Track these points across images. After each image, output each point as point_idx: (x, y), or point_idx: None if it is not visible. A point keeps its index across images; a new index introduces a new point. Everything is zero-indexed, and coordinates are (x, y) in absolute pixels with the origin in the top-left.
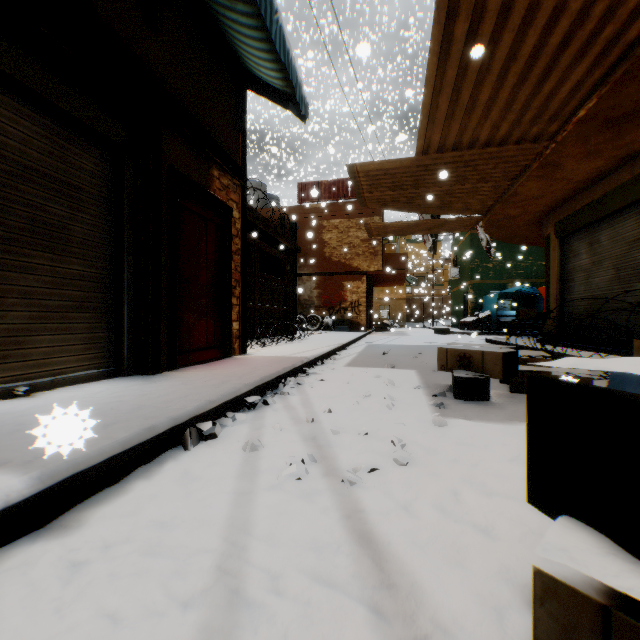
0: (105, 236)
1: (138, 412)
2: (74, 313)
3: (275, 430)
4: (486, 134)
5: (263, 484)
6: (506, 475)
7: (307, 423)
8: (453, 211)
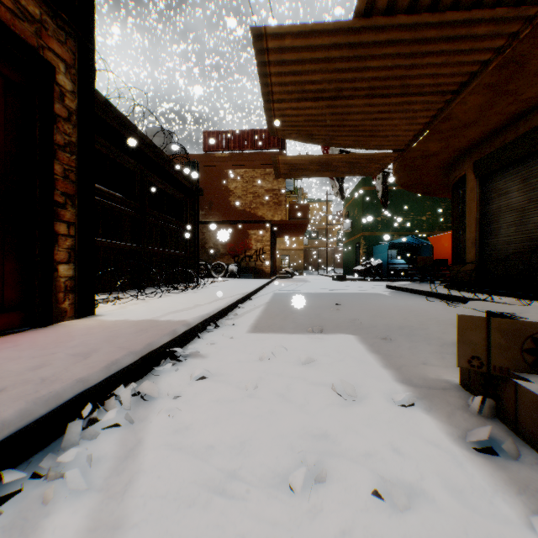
0: None
1: None
2: None
3: None
4: None
5: None
6: None
7: None
8: (370, 144)
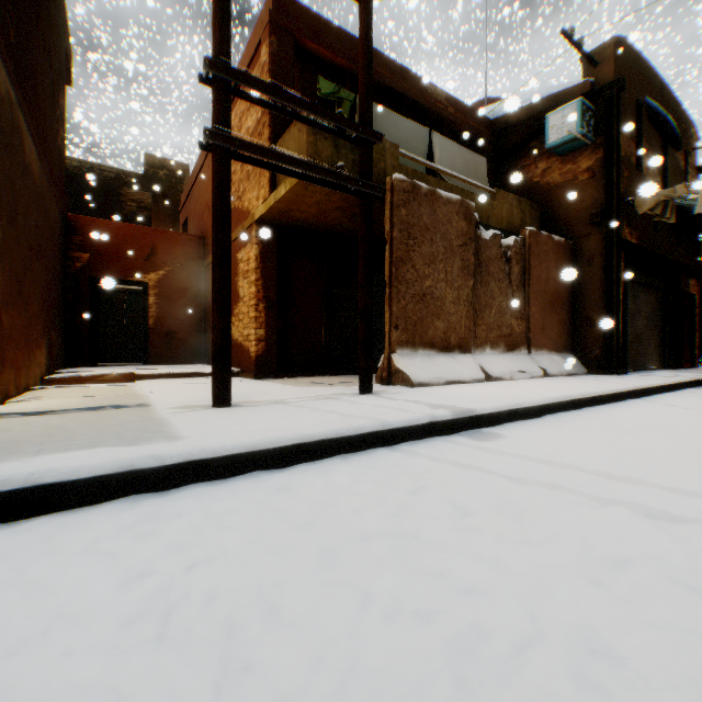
0: (659, 321)
1: None
2: (655, 347)
3: None
4: None
5: None
6: None
7: None
8: None
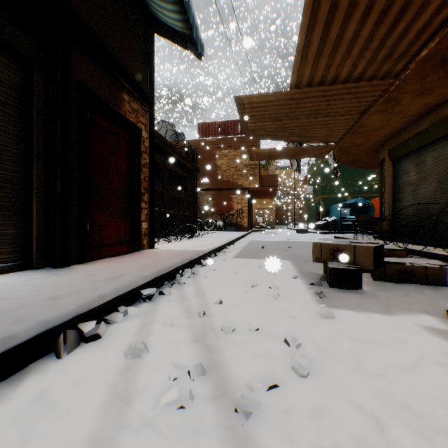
0: (13, 140)
1: (10, 314)
2: None
3: (165, 326)
4: (346, 71)
5: (134, 417)
6: (426, 390)
7: (198, 317)
8: (314, 140)
